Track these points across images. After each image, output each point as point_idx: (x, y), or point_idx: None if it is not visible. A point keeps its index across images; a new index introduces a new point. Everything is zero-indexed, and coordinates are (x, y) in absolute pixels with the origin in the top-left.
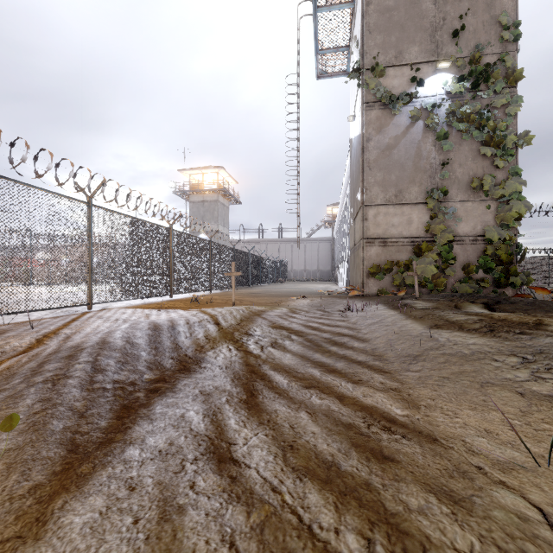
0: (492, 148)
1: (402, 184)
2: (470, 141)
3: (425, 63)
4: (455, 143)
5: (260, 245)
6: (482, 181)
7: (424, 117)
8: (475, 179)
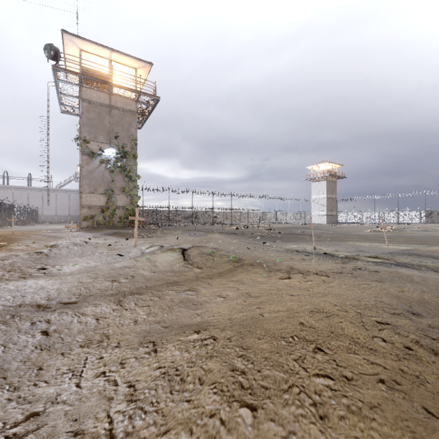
0: (128, 178)
1: (97, 186)
2: (122, 174)
3: (106, 143)
4: (117, 174)
5: (5, 191)
6: (125, 188)
7: (106, 163)
8: (123, 188)
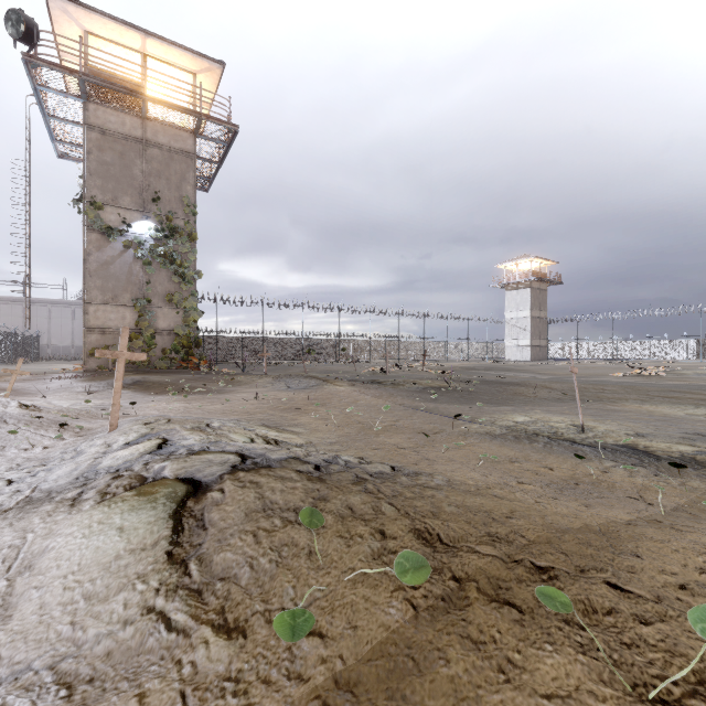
0: (180, 277)
1: (118, 291)
2: (167, 270)
3: (136, 211)
4: (157, 269)
5: None
6: (173, 296)
7: (135, 248)
8: (169, 295)
